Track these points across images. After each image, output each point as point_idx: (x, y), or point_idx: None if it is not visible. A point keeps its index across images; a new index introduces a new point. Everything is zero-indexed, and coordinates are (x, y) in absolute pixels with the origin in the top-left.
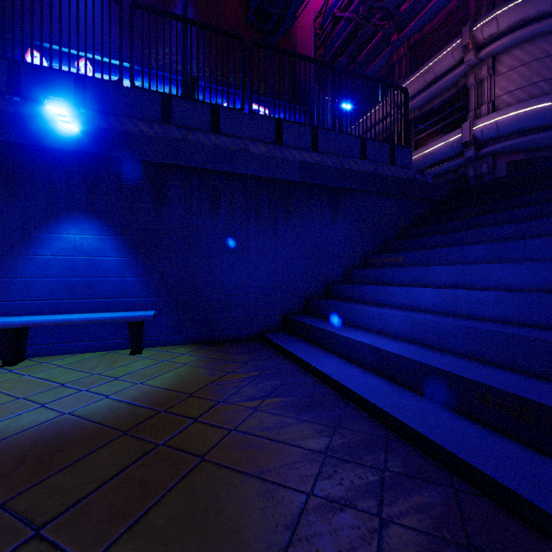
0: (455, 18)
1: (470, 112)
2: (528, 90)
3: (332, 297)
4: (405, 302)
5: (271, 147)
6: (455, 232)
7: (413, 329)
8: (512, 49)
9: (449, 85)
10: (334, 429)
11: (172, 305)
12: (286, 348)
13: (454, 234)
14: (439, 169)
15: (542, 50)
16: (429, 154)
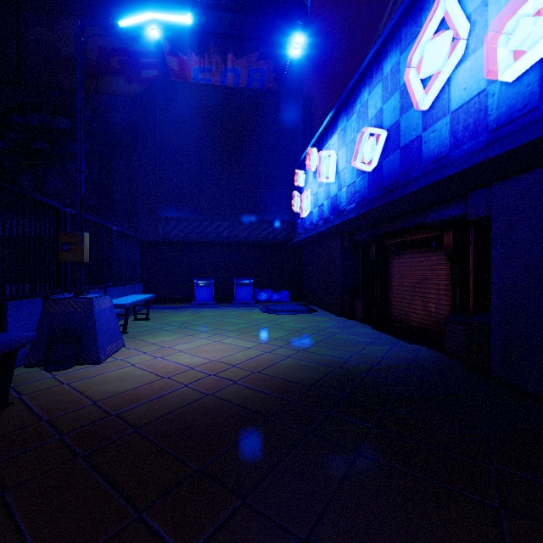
0: None
1: None
2: None
3: None
4: None
5: None
6: None
7: None
8: None
9: None
10: None
11: None
12: None
13: None
14: None
15: None
16: None
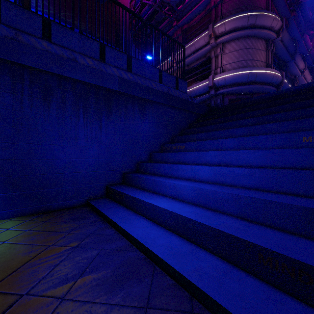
0: (205, 20)
1: (212, 71)
2: (237, 63)
3: (141, 171)
4: (190, 175)
5: (96, 62)
6: (214, 131)
7: (198, 196)
8: (231, 42)
9: (202, 55)
10: (144, 313)
11: (1, 184)
12: (106, 214)
13: (213, 132)
14: (197, 99)
15: (243, 45)
16: (193, 91)
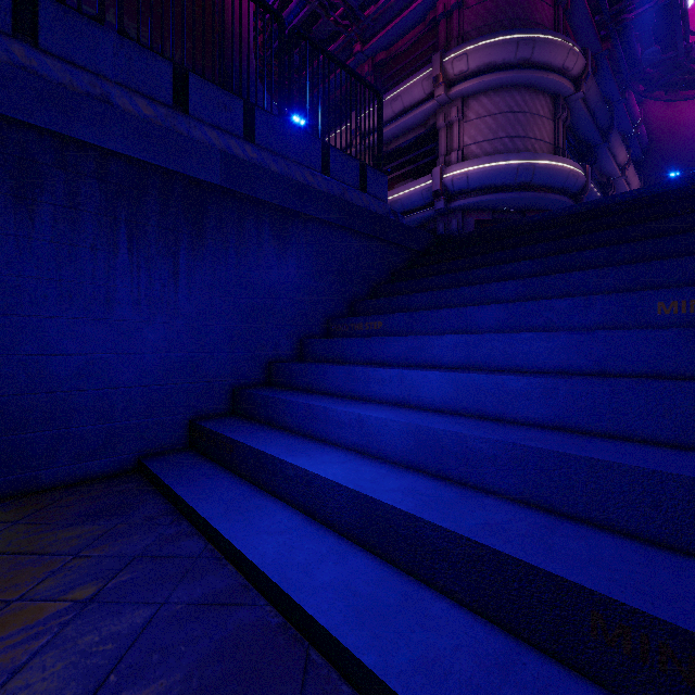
0: (424, 45)
1: (440, 157)
2: (494, 144)
3: (278, 384)
4: (396, 393)
5: (164, 112)
6: (450, 289)
7: (420, 446)
8: (480, 95)
9: (418, 122)
10: None
11: None
12: (184, 498)
13: (449, 291)
14: (408, 220)
15: (507, 104)
16: (398, 200)
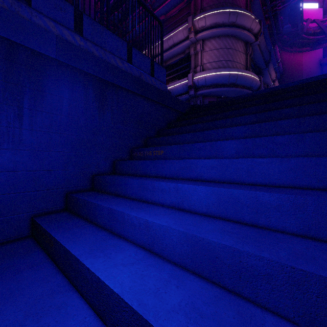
0: (184, 13)
1: (192, 69)
2: (218, 63)
3: (97, 189)
4: (173, 200)
5: (9, 0)
6: (203, 131)
7: (195, 253)
8: (211, 39)
9: (181, 51)
10: None
11: None
12: None
13: (203, 132)
14: None
15: (224, 44)
16: (171, 90)
